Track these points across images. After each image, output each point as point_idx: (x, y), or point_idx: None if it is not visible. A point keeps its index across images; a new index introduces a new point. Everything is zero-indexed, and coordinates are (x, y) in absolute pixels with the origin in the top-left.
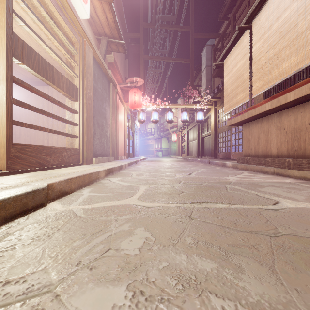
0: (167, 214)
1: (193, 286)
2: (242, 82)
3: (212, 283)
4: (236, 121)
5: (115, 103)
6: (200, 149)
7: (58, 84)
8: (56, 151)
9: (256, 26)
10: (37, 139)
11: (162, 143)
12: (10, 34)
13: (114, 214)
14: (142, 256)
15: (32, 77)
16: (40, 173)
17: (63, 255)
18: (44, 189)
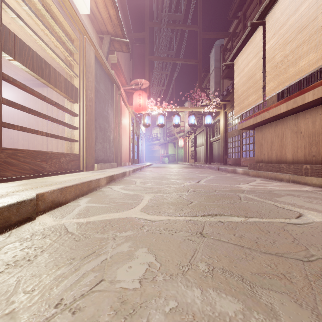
0: (175, 230)
1: None
2: (255, 82)
3: None
4: (248, 124)
5: (119, 106)
6: (208, 155)
7: (55, 83)
8: (53, 156)
9: (270, 22)
10: (36, 144)
11: (169, 148)
12: None
13: (112, 230)
14: (143, 292)
15: (30, 78)
16: (33, 181)
17: (41, 289)
18: (32, 200)
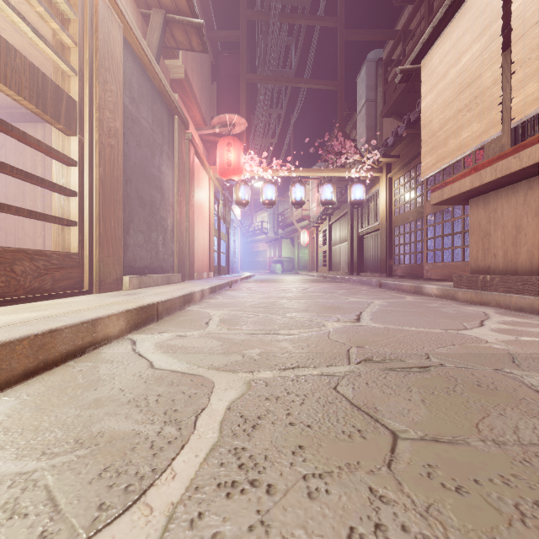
0: None
1: None
2: (478, 94)
3: None
4: (457, 191)
5: (187, 163)
6: (355, 259)
7: None
8: None
9: None
10: (21, 237)
11: (283, 247)
12: None
13: None
14: None
15: (5, 103)
16: None
17: None
18: None
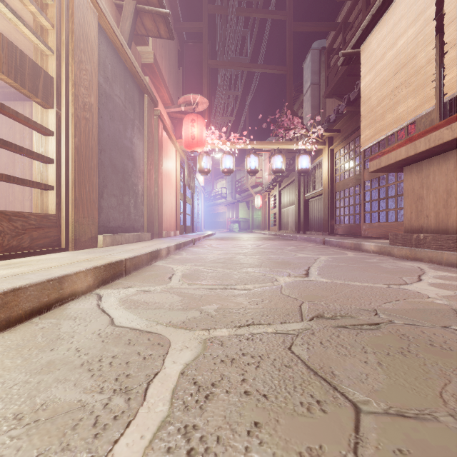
0: None
1: None
2: (413, 73)
3: None
4: (393, 159)
5: (156, 136)
6: (302, 220)
7: None
8: None
9: None
10: (11, 200)
11: (240, 210)
12: None
13: None
14: None
15: None
16: None
17: None
18: None
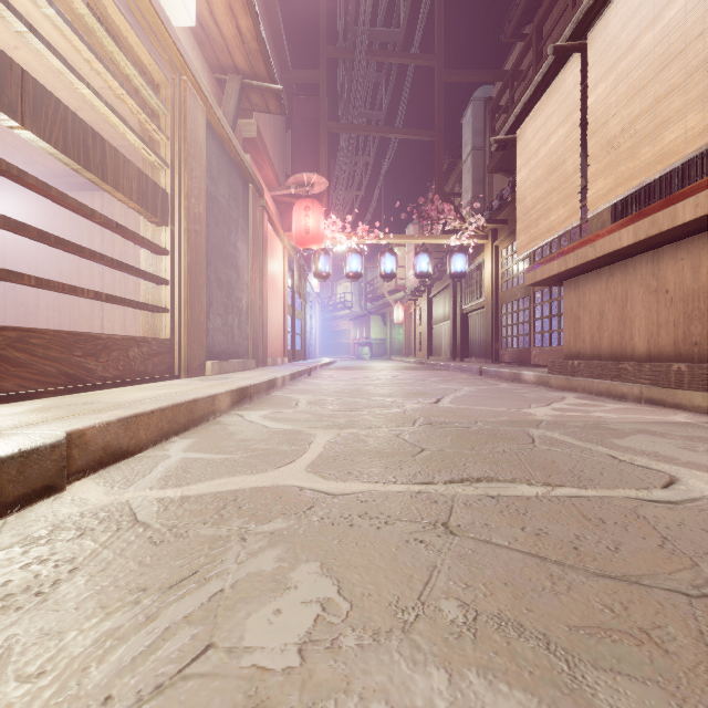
0: (385, 518)
1: None
2: (563, 179)
3: None
4: (547, 274)
5: (261, 234)
6: (458, 342)
7: (117, 181)
8: (113, 345)
9: (597, 44)
10: (77, 318)
11: (372, 326)
12: None
13: (240, 518)
14: (308, 678)
15: (64, 172)
16: (65, 401)
17: (58, 672)
18: (56, 446)
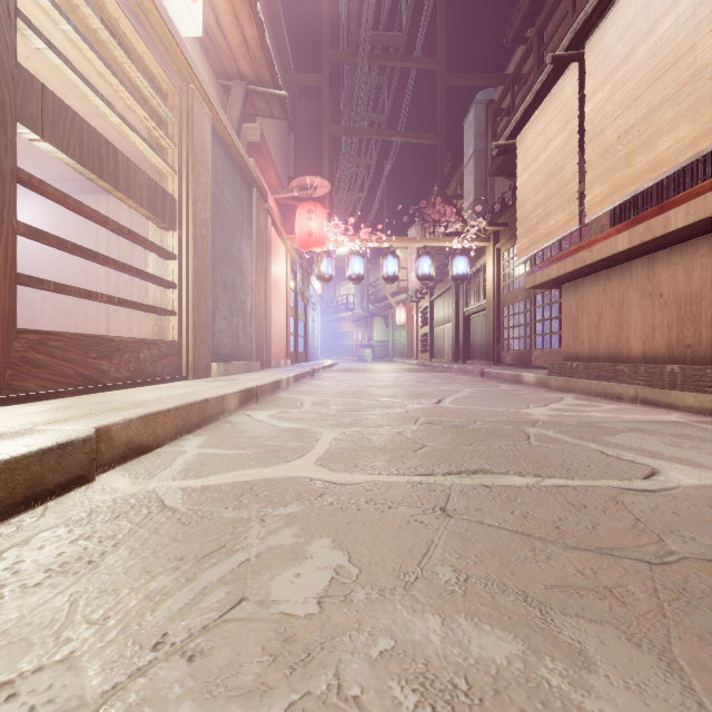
0: (389, 504)
1: (463, 710)
2: (562, 185)
3: (513, 701)
4: (547, 277)
5: (264, 237)
6: (460, 344)
7: (128, 189)
8: (125, 347)
9: (594, 54)
10: (83, 320)
11: (374, 328)
12: (12, 67)
13: (258, 504)
14: (326, 621)
15: (70, 176)
16: (83, 400)
17: (121, 617)
18: (87, 440)
